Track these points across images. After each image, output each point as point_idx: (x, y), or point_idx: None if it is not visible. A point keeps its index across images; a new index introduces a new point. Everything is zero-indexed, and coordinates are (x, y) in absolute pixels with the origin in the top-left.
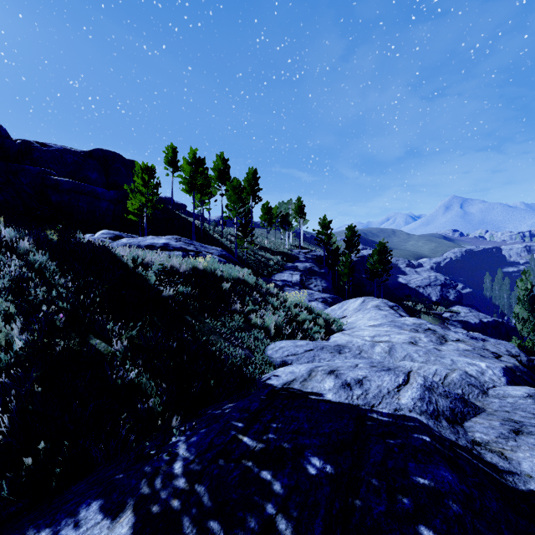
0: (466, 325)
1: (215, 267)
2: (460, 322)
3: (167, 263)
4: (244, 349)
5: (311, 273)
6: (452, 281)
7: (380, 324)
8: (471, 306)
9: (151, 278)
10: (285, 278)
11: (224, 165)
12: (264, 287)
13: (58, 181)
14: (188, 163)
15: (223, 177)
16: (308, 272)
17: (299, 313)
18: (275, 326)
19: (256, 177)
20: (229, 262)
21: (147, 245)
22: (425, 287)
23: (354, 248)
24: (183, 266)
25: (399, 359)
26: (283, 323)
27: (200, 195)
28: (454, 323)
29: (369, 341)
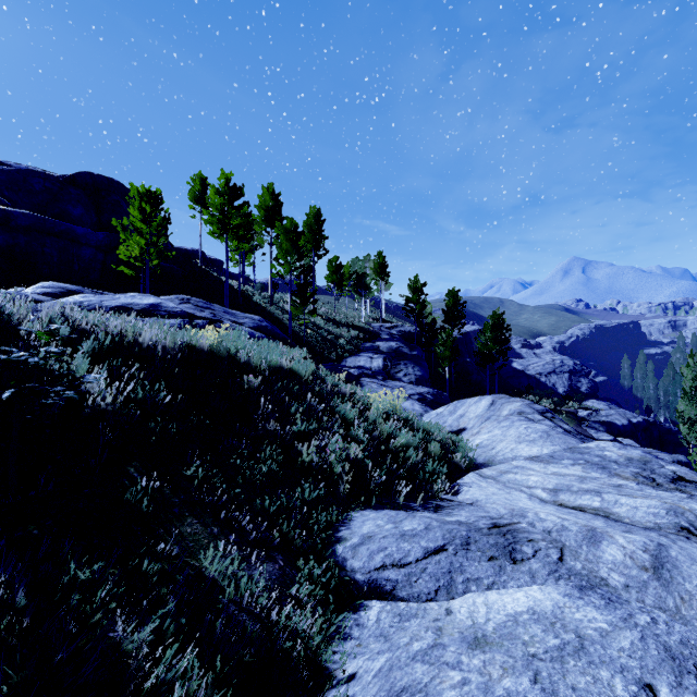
0: (610, 428)
1: (238, 347)
2: (602, 423)
3: (130, 338)
4: (273, 550)
5: (399, 357)
6: (584, 366)
7: (553, 457)
8: (610, 400)
9: (78, 370)
10: (361, 364)
11: (274, 202)
12: (329, 381)
13: (8, 214)
14: (218, 193)
15: (272, 218)
16: (395, 354)
17: (394, 432)
18: (349, 470)
19: (320, 220)
20: (271, 338)
21: (116, 306)
22: (548, 374)
23: (456, 321)
24: (164, 343)
25: (696, 598)
26: (365, 455)
27: (237, 241)
28: (594, 426)
29: (549, 502)
